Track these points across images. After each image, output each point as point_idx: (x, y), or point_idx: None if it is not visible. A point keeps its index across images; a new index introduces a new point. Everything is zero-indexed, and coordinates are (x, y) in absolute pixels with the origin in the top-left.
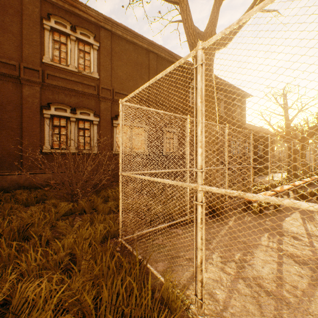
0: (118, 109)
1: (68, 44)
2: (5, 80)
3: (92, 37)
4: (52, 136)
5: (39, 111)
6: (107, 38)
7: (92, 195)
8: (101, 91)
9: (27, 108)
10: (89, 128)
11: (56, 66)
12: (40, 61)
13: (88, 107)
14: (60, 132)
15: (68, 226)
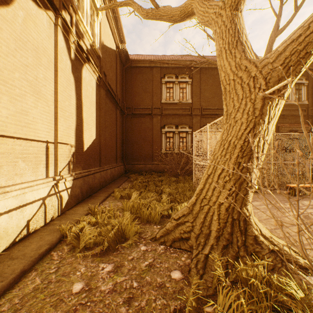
0: (205, 120)
1: (173, 87)
2: (146, 117)
3: (187, 77)
4: (166, 143)
5: (160, 130)
6: (197, 73)
7: (185, 175)
8: (193, 110)
9: (155, 129)
10: (185, 137)
11: (167, 103)
12: (160, 102)
13: (185, 123)
14: (169, 141)
15: (174, 184)
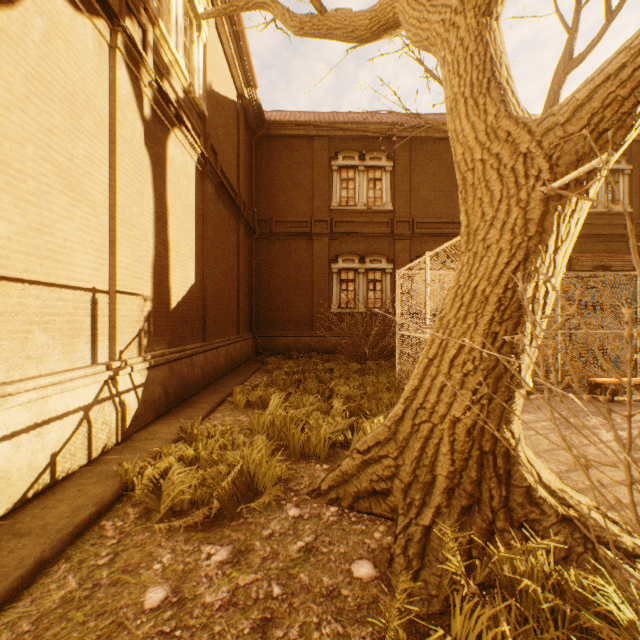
0: (420, 246)
1: (356, 179)
2: (299, 239)
3: (384, 157)
4: (340, 293)
5: (327, 266)
6: (404, 149)
7: (380, 359)
8: (396, 226)
9: (317, 265)
10: (380, 280)
11: (343, 210)
12: (328, 209)
13: (378, 252)
14: (347, 288)
15: (358, 377)
